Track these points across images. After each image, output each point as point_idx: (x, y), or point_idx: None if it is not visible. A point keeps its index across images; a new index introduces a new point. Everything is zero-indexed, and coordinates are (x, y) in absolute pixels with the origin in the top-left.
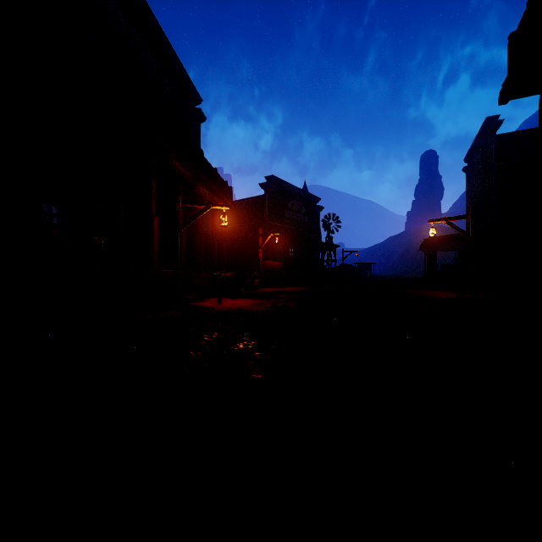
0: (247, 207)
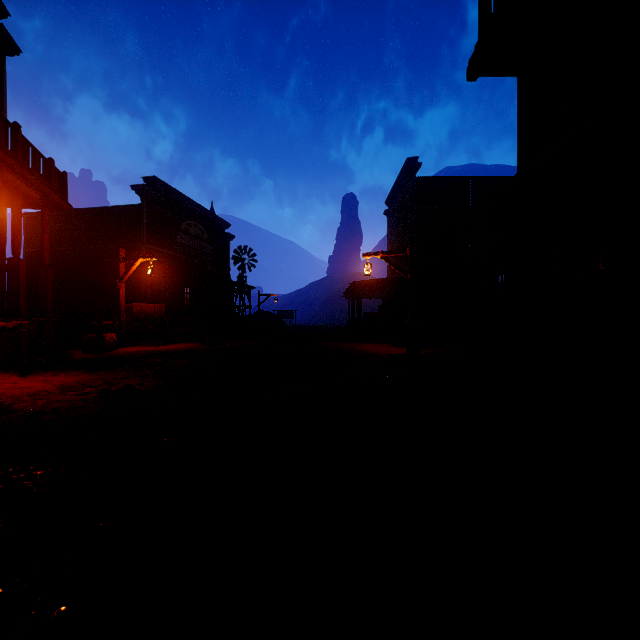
0: (111, 219)
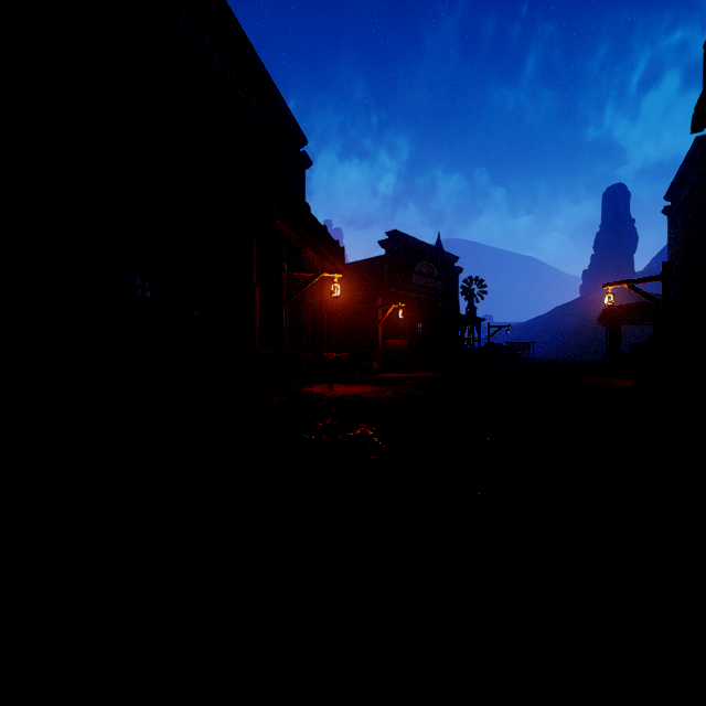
0: (363, 271)
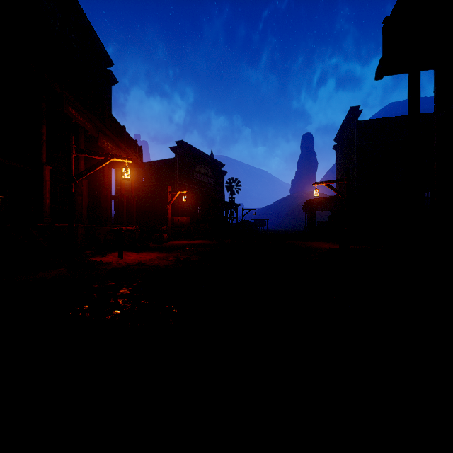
0: (159, 167)
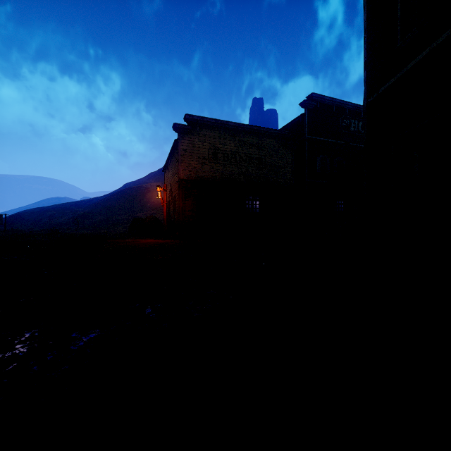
0: None
